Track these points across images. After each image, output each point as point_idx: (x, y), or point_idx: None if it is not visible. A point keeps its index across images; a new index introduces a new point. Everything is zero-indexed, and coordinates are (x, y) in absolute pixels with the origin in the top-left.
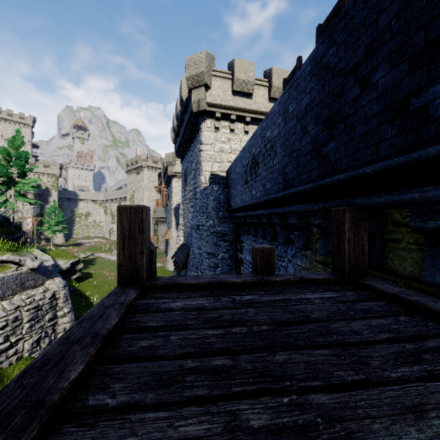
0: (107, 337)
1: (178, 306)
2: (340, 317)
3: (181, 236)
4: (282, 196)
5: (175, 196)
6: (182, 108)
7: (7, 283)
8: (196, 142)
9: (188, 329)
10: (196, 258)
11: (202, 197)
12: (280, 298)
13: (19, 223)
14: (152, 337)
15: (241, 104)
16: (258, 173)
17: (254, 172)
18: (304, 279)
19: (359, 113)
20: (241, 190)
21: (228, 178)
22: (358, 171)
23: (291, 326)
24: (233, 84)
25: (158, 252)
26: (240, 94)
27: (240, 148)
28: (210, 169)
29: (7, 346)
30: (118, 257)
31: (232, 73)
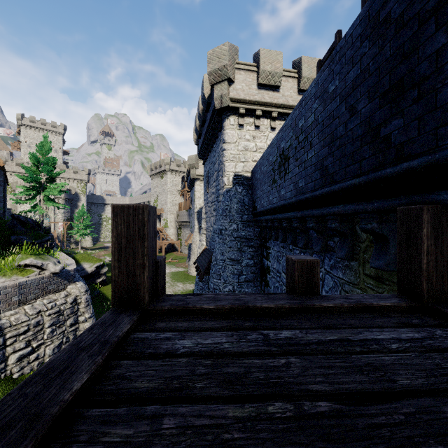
0: (57, 420)
1: (185, 346)
2: (447, 384)
3: (203, 240)
4: (320, 194)
5: (198, 199)
6: (204, 106)
7: (29, 287)
8: (219, 141)
9: (194, 401)
10: (219, 264)
11: (225, 199)
12: (334, 338)
13: (48, 227)
14: (134, 417)
15: (267, 98)
16: (288, 170)
17: (283, 170)
18: (362, 305)
19: (447, 70)
20: (268, 191)
21: (253, 178)
22: (446, 153)
23: (371, 406)
24: (258, 76)
25: (181, 256)
26: (267, 87)
27: (266, 146)
28: (233, 169)
29: (28, 351)
30: (112, 271)
31: (258, 65)
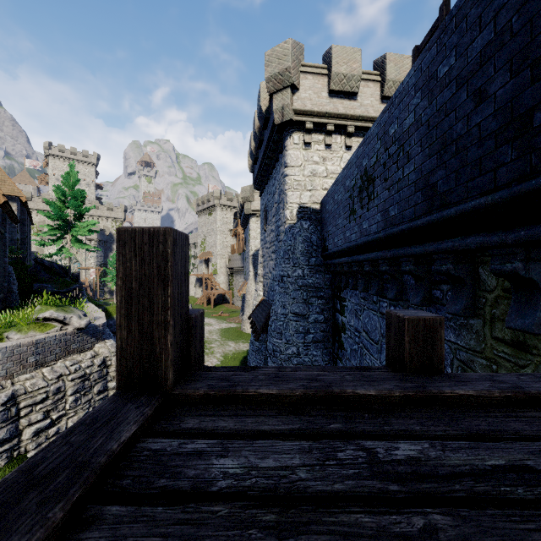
0: None
1: (228, 473)
2: None
3: (260, 290)
4: (425, 224)
5: (253, 240)
6: (261, 122)
7: (48, 346)
8: (280, 166)
9: None
10: (280, 320)
11: (287, 238)
12: (499, 462)
13: (76, 274)
14: None
15: (341, 108)
16: (373, 195)
17: (365, 196)
18: (525, 394)
19: None
20: (344, 225)
21: (323, 211)
22: None
23: None
24: (330, 81)
25: (233, 310)
26: (340, 95)
27: (340, 170)
28: (297, 200)
29: (47, 424)
30: (118, 333)
31: (329, 66)
